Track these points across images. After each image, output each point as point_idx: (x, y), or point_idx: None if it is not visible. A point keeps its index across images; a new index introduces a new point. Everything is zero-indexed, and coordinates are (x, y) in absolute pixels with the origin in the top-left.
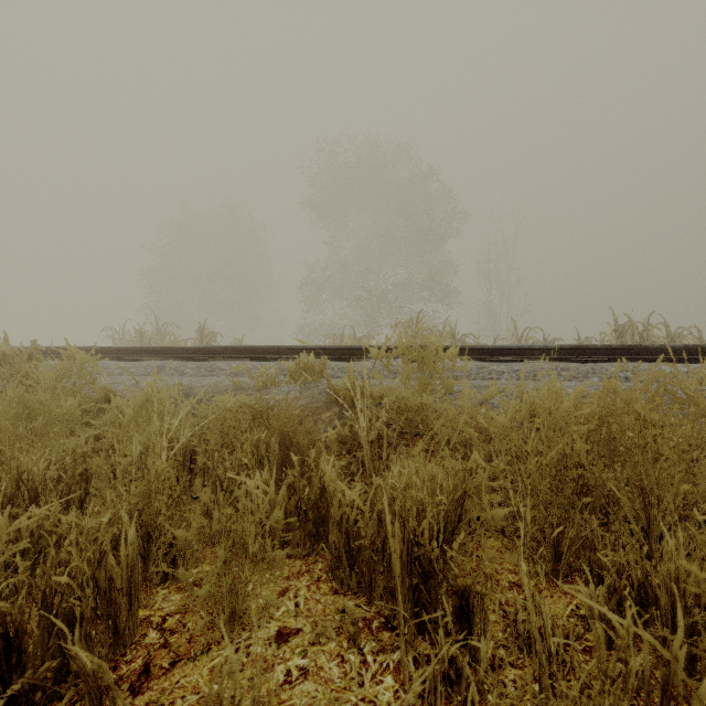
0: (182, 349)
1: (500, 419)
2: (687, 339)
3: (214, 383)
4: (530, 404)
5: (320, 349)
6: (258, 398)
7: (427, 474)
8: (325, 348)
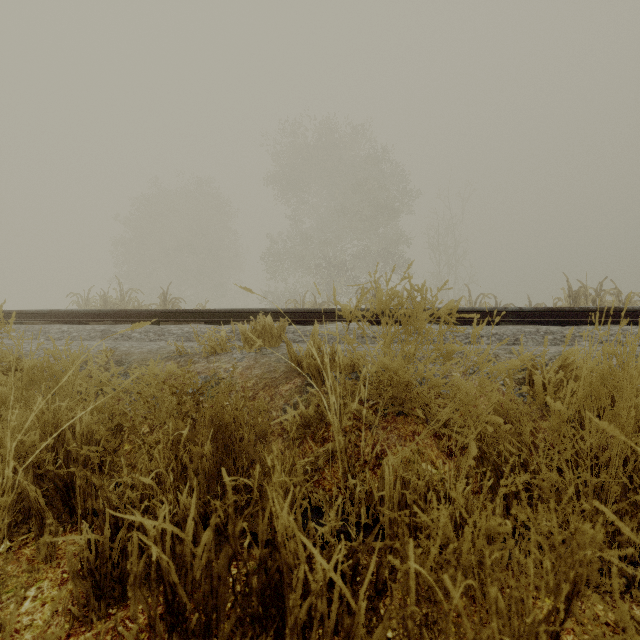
0: (134, 312)
1: (557, 407)
2: (638, 304)
3: (156, 348)
4: (588, 381)
5: (280, 312)
6: (204, 367)
7: (441, 494)
8: (286, 310)
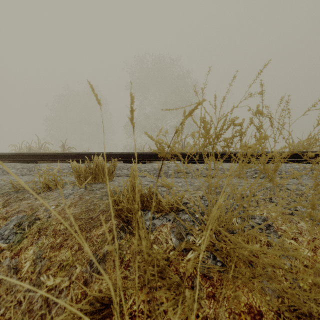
0: (25, 154)
1: None
2: None
3: (5, 184)
4: None
5: (122, 154)
6: (28, 204)
7: None
8: (126, 153)
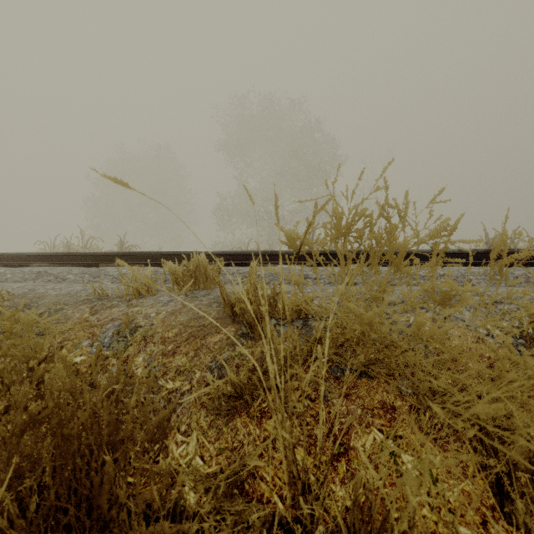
0: (78, 255)
1: None
2: None
3: (77, 290)
4: None
5: (222, 254)
6: (121, 312)
7: None
8: (227, 253)
